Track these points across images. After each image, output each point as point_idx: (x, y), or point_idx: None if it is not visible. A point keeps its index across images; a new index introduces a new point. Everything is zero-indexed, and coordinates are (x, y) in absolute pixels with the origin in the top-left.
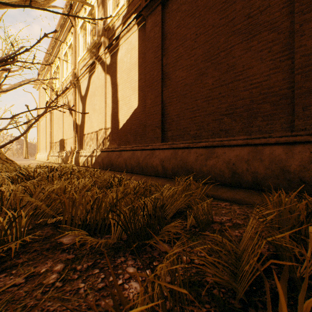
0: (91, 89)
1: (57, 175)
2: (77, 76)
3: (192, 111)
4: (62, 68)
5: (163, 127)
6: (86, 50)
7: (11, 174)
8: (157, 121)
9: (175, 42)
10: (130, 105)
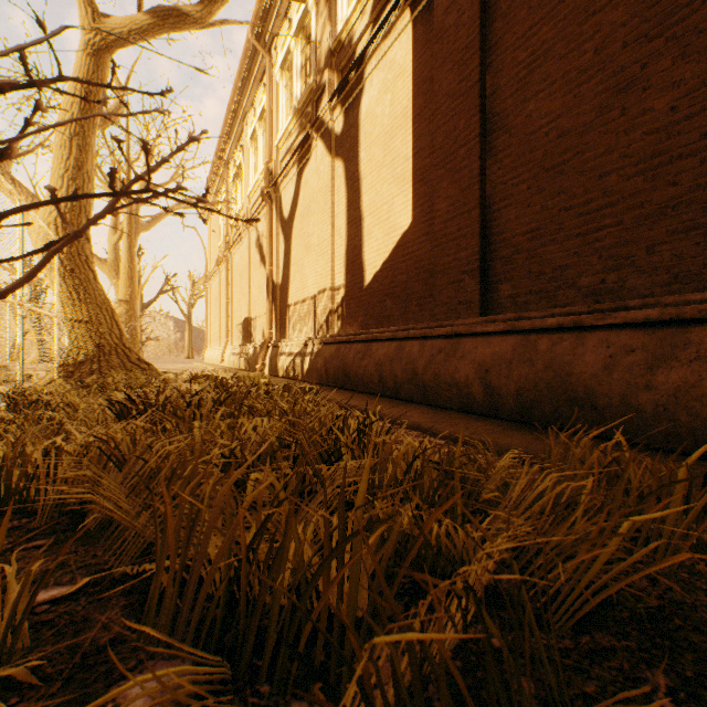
0: (302, 202)
1: (209, 403)
2: (274, 177)
3: (586, 213)
4: (246, 166)
5: (484, 272)
6: (292, 114)
7: (117, 397)
8: (466, 257)
9: (523, 15)
10: (391, 224)
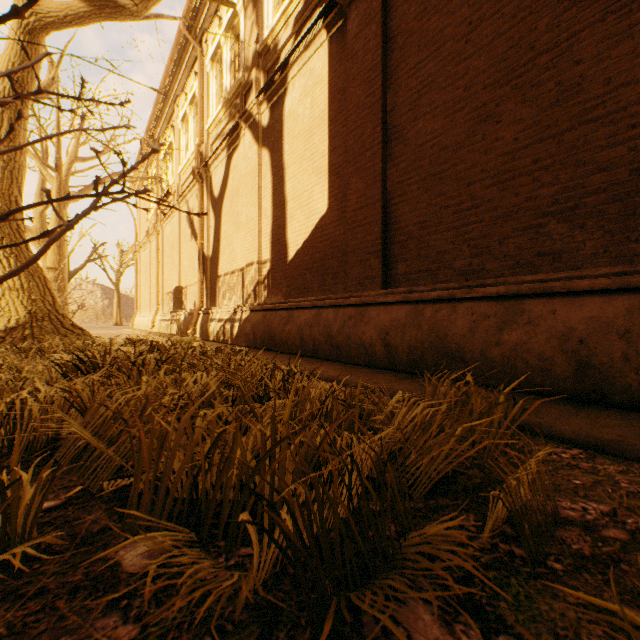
0: (231, 183)
1: (152, 362)
2: (205, 158)
3: (459, 211)
4: (177, 145)
5: (385, 253)
6: (222, 103)
7: (63, 359)
8: (371, 241)
9: (415, 51)
10: (311, 209)
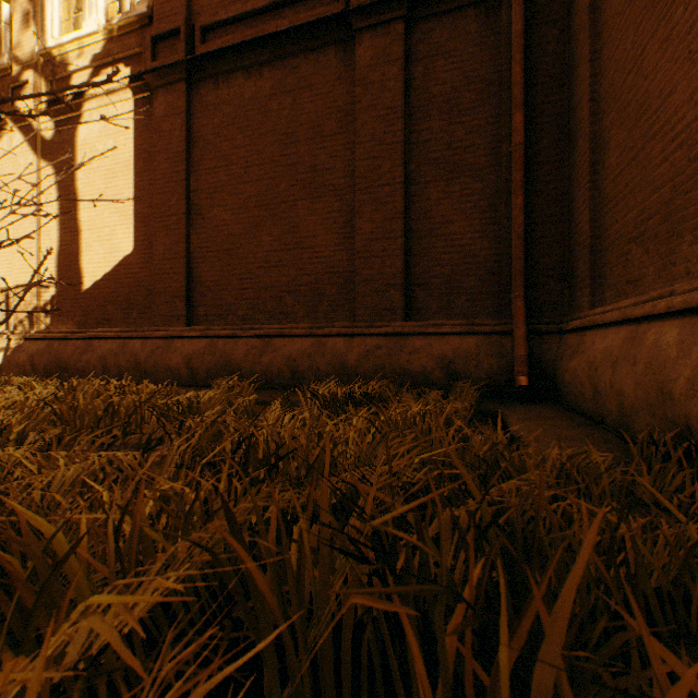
0: None
1: None
2: None
3: (241, 279)
4: None
5: (189, 299)
6: None
7: None
8: (178, 287)
9: (212, 158)
10: (114, 245)
